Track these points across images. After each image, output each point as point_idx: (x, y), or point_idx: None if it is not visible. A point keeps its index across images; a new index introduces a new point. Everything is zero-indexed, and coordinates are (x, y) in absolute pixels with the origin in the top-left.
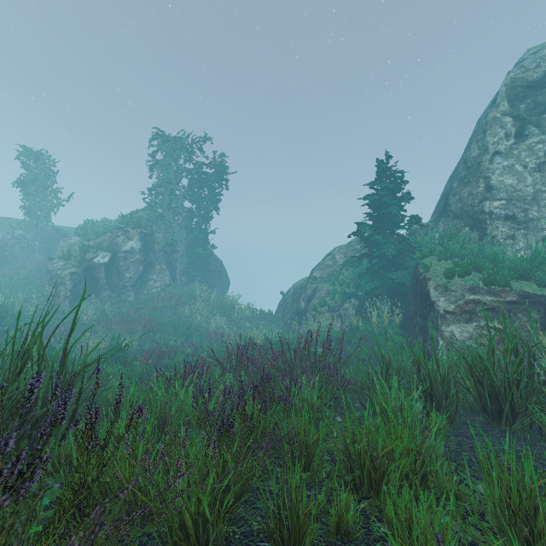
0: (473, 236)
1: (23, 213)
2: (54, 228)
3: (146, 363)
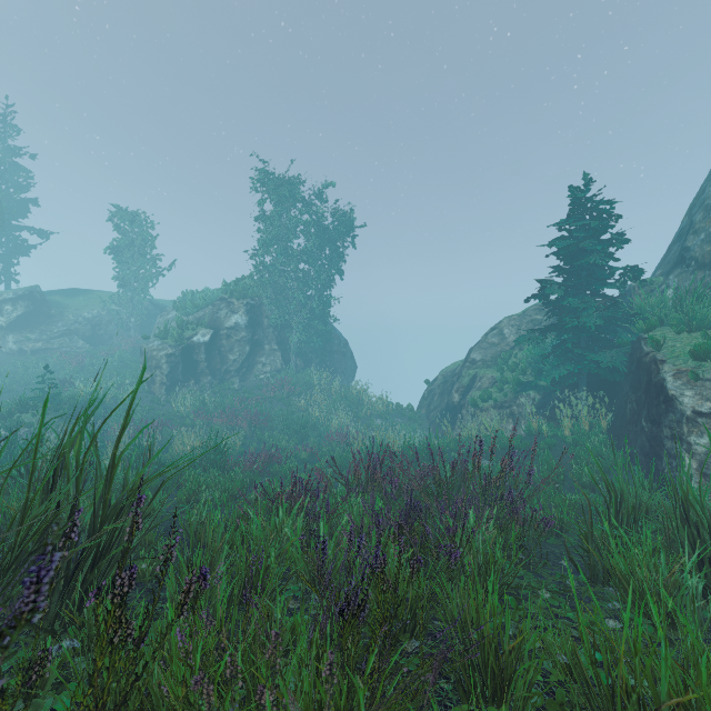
0: None
1: (118, 285)
2: (151, 301)
3: (249, 469)
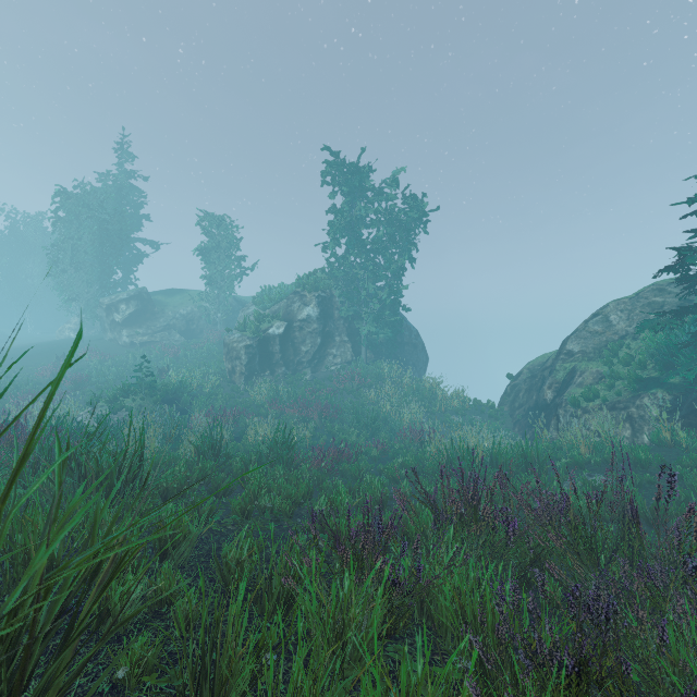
0: None
1: (208, 284)
2: (235, 298)
3: (317, 467)
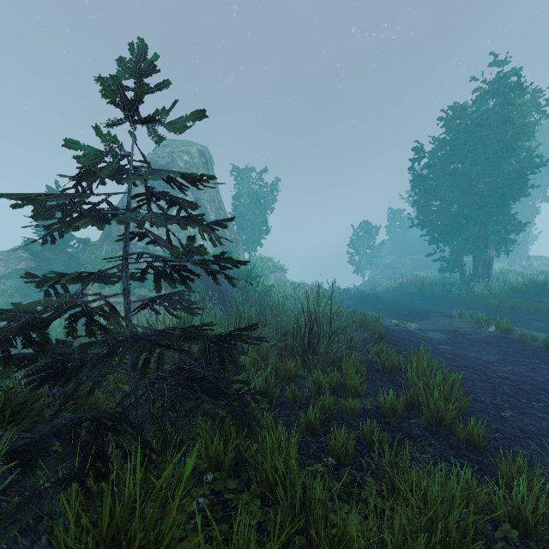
0: None
1: None
2: None
3: None
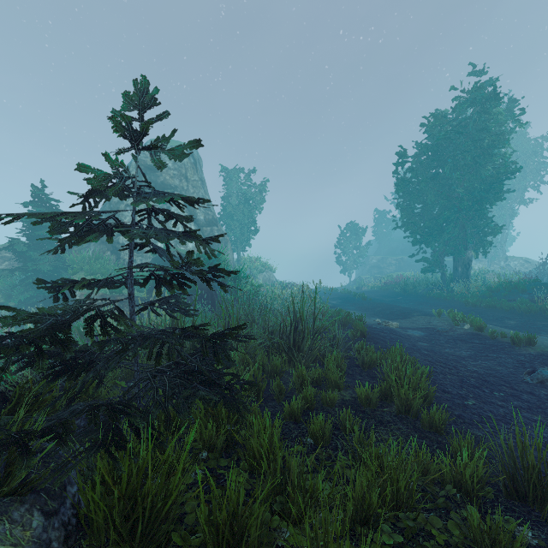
0: (113, 258)
1: None
2: None
3: None
